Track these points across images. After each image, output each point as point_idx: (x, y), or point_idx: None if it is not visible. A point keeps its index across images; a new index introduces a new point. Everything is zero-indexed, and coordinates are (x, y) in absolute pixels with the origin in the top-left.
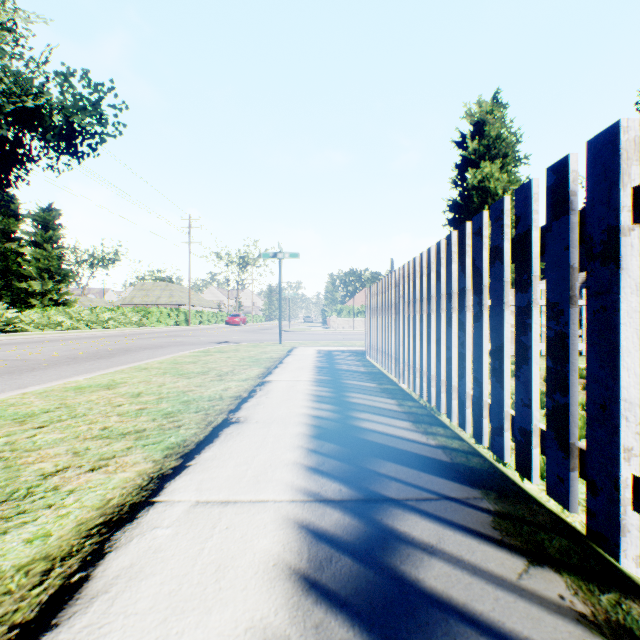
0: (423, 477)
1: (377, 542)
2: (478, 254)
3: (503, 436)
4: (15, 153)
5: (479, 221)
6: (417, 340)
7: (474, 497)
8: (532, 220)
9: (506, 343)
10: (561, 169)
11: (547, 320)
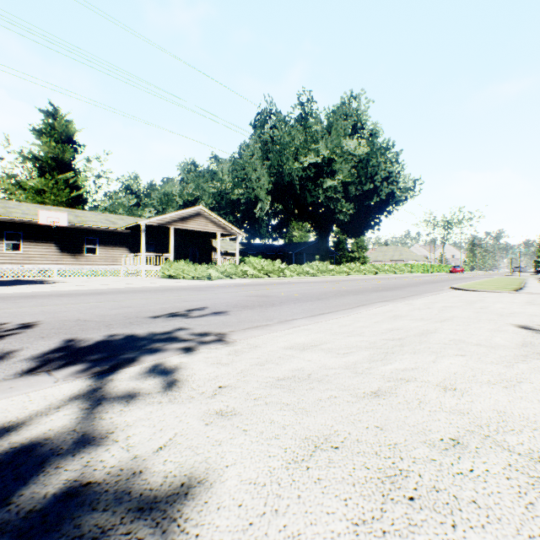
0: None
1: None
2: None
3: None
4: None
5: None
6: None
7: None
8: None
9: None
10: None
11: None
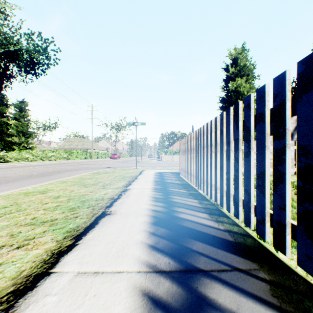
0: (219, 253)
1: (196, 309)
2: (247, 118)
3: (265, 225)
4: (5, 73)
5: (248, 99)
6: (208, 167)
7: (254, 269)
8: (286, 95)
9: (267, 170)
10: (309, 61)
11: (298, 156)
